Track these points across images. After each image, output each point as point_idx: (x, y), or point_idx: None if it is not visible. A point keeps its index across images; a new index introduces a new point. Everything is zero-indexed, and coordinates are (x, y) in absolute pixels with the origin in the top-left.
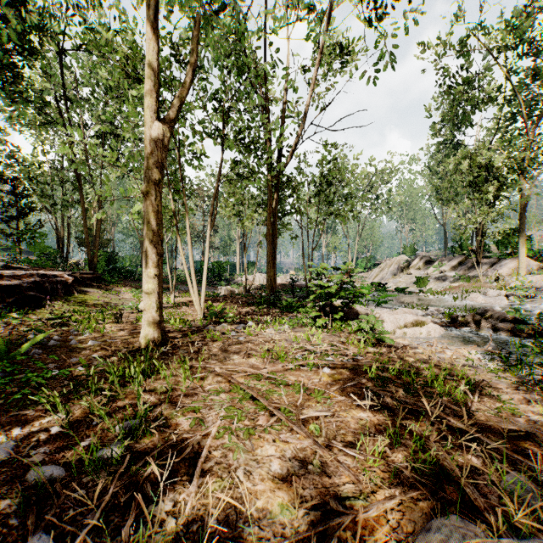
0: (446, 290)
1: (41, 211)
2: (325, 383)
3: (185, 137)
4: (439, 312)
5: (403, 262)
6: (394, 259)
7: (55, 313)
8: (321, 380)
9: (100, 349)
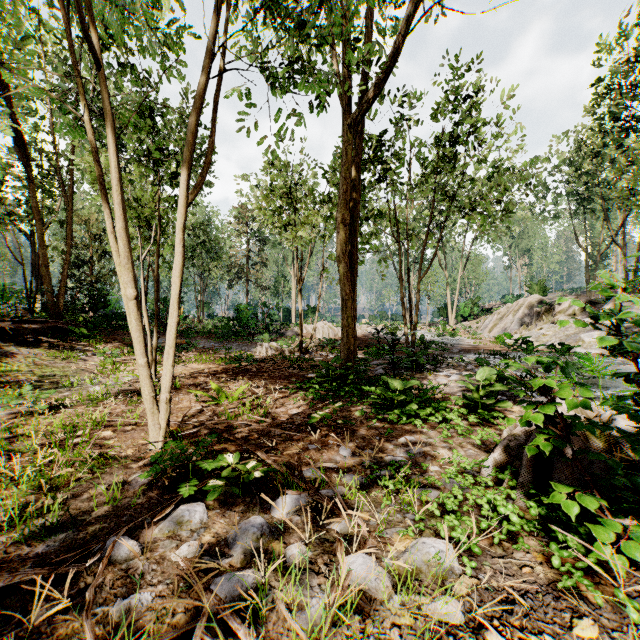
0: None
1: None
2: None
3: None
4: None
5: (538, 305)
6: (523, 300)
7: None
8: None
9: None
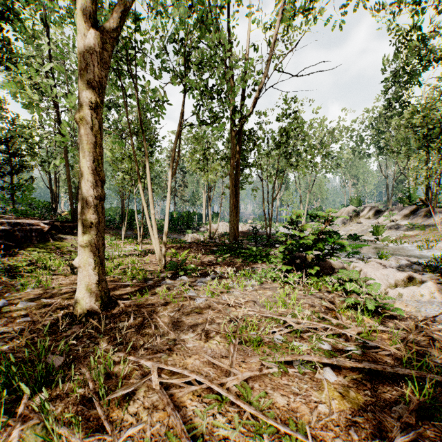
0: (402, 238)
1: (32, 168)
2: (343, 422)
3: (147, 84)
4: (412, 263)
5: (352, 212)
6: (344, 209)
7: (20, 261)
8: (330, 408)
9: (24, 315)
